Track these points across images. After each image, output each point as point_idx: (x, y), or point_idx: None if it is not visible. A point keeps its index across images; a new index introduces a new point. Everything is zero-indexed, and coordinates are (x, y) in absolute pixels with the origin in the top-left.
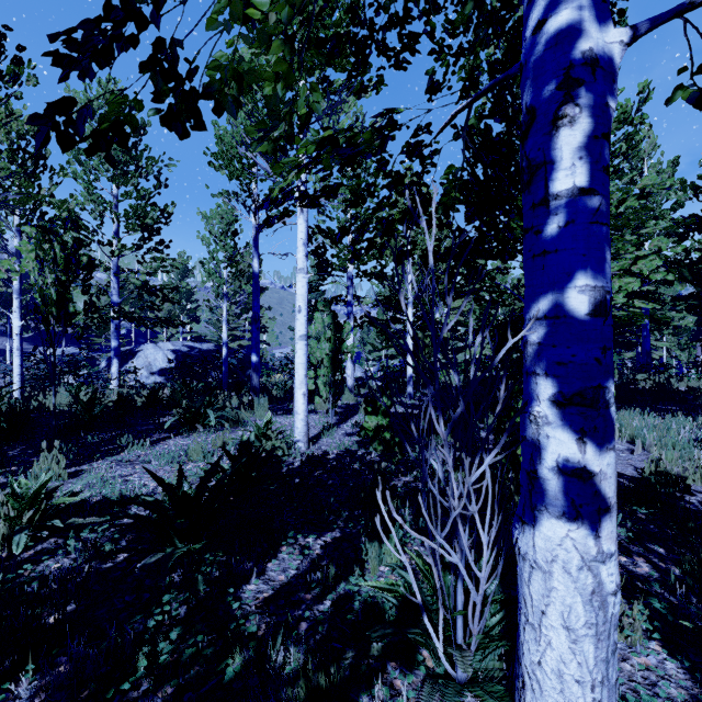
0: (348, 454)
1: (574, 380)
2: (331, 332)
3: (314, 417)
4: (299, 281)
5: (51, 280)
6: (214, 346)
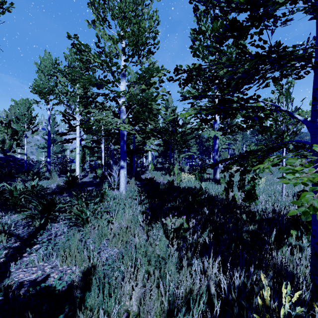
0: (91, 181)
1: (123, 158)
2: (81, 152)
3: None
4: (77, 139)
5: (7, 137)
6: (3, 155)
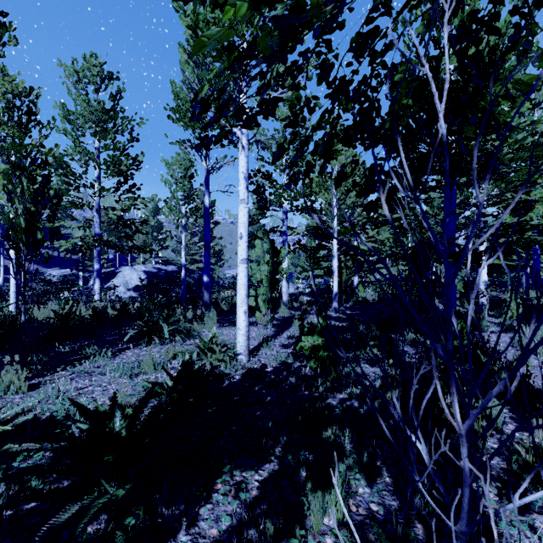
0: (284, 367)
1: None
2: (269, 257)
3: (254, 329)
4: (241, 210)
5: (20, 210)
6: (177, 268)
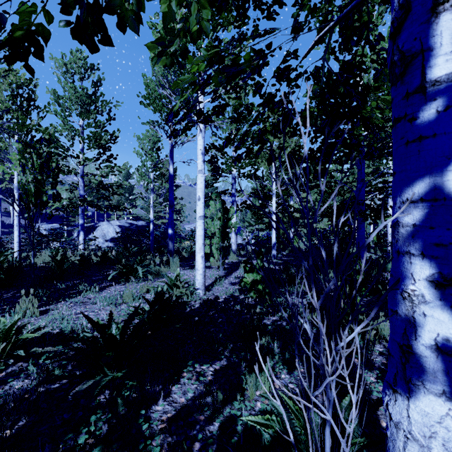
0: (232, 298)
1: None
2: (221, 214)
3: (209, 271)
4: (199, 179)
5: (30, 179)
6: (146, 223)
